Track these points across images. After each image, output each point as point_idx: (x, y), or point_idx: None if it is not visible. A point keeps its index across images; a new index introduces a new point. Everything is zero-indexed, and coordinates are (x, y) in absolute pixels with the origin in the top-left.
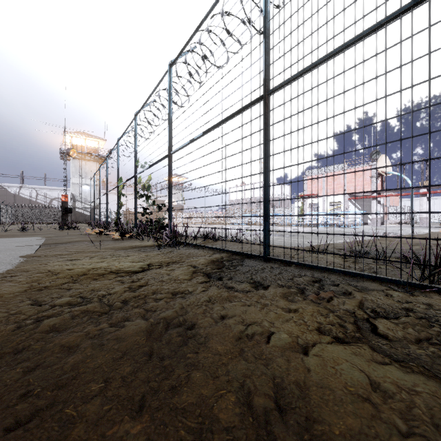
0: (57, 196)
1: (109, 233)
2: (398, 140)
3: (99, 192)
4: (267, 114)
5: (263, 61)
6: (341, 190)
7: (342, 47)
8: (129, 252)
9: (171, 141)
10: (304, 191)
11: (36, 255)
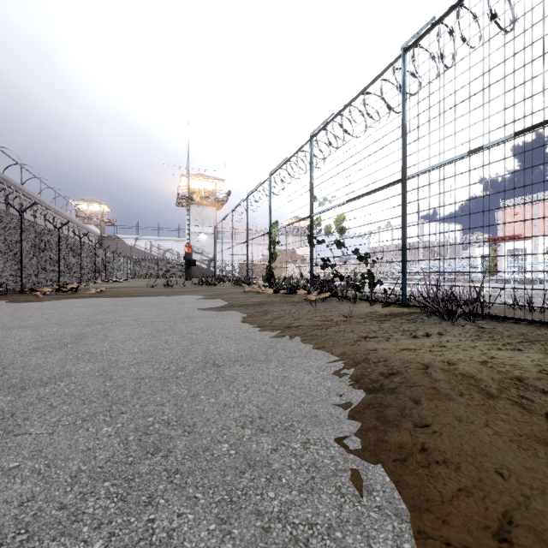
0: (170, 247)
1: (301, 292)
2: None
3: (232, 241)
4: None
5: None
6: None
7: None
8: (414, 326)
9: (405, 160)
10: (498, 232)
11: (289, 326)
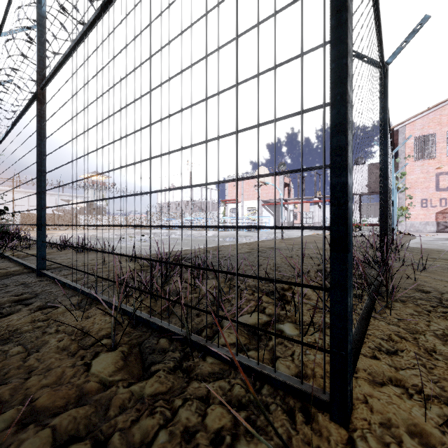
0: None
1: None
2: (92, 151)
3: None
4: (41, 111)
5: (36, 51)
6: (256, 196)
7: (70, 49)
8: None
9: None
10: (226, 197)
11: None
